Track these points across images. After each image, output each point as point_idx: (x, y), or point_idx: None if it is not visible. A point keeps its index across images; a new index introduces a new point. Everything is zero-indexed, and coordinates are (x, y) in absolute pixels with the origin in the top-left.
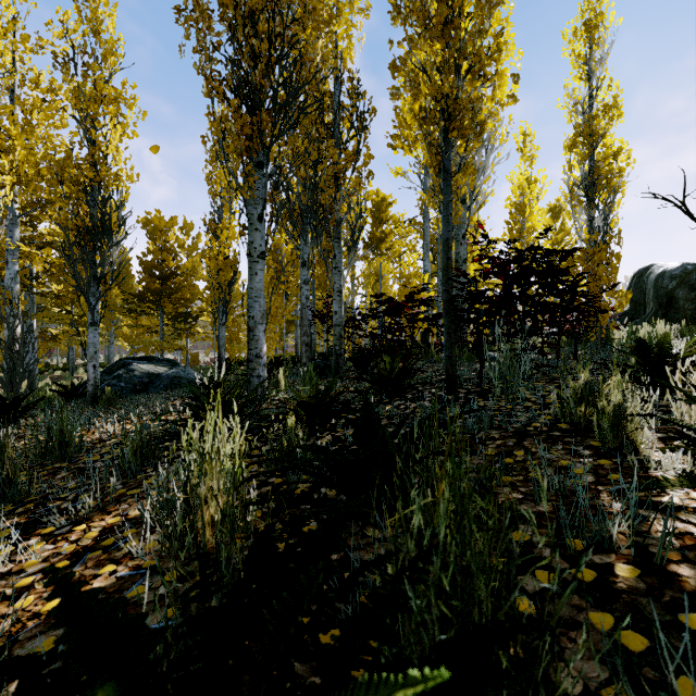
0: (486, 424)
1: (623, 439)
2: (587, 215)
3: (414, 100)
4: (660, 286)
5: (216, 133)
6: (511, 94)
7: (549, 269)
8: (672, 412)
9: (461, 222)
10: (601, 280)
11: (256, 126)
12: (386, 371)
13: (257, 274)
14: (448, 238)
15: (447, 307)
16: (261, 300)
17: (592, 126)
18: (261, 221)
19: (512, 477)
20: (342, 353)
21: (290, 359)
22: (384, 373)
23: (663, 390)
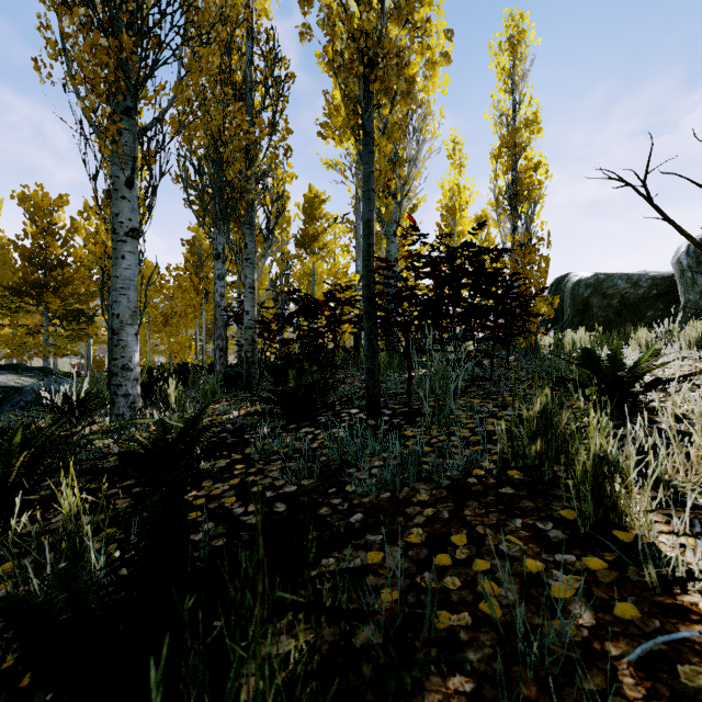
0: (412, 476)
1: (610, 511)
2: (511, 224)
3: (329, 42)
4: (577, 294)
5: (54, 53)
6: (444, 51)
7: (482, 269)
8: (656, 455)
9: (392, 218)
10: (532, 283)
11: (112, 50)
12: (291, 388)
13: (124, 258)
14: (369, 219)
15: (368, 306)
16: (131, 293)
17: (515, 138)
18: (131, 187)
19: (451, 616)
20: (254, 361)
21: (207, 365)
22: (289, 391)
23: (623, 414)
